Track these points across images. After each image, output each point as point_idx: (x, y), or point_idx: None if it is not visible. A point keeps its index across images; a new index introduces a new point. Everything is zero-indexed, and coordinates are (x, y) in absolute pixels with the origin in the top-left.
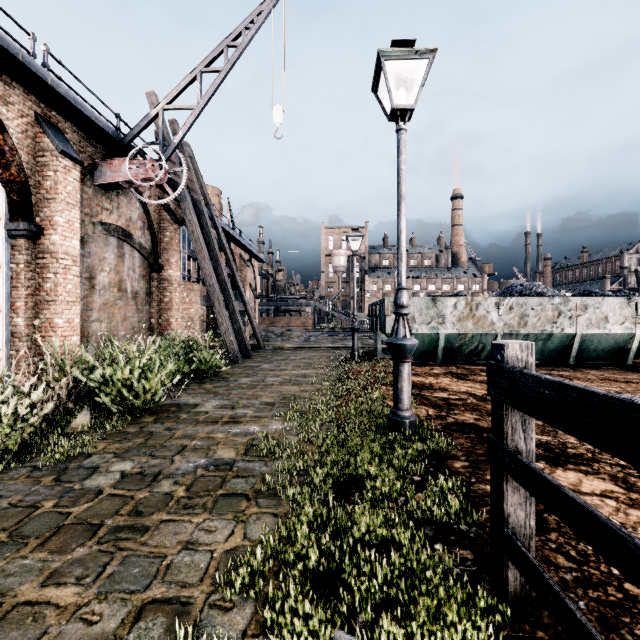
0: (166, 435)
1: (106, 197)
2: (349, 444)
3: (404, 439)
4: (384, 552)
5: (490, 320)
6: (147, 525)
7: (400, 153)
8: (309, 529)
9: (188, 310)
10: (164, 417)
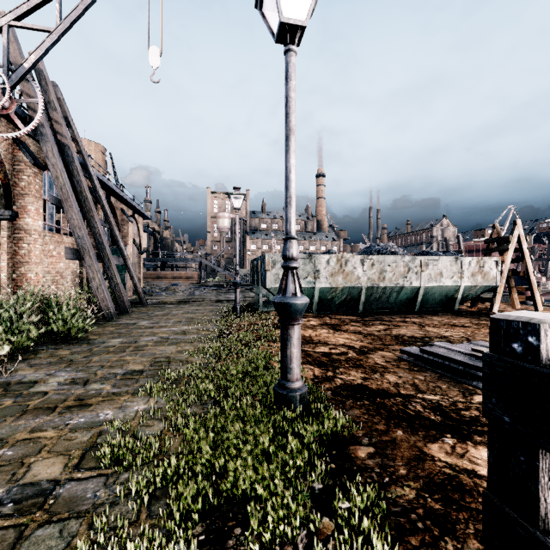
0: None
1: None
2: (228, 433)
3: (294, 416)
4: None
5: (356, 275)
6: None
7: (289, 78)
8: None
9: (56, 264)
10: None
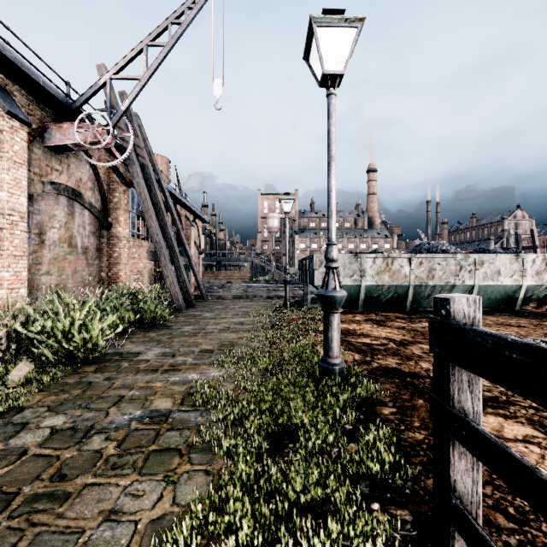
0: (105, 385)
1: (56, 158)
2: (283, 392)
3: (334, 385)
4: (320, 515)
5: (403, 273)
6: (69, 491)
7: (330, 116)
8: (242, 488)
9: (137, 264)
10: (105, 366)
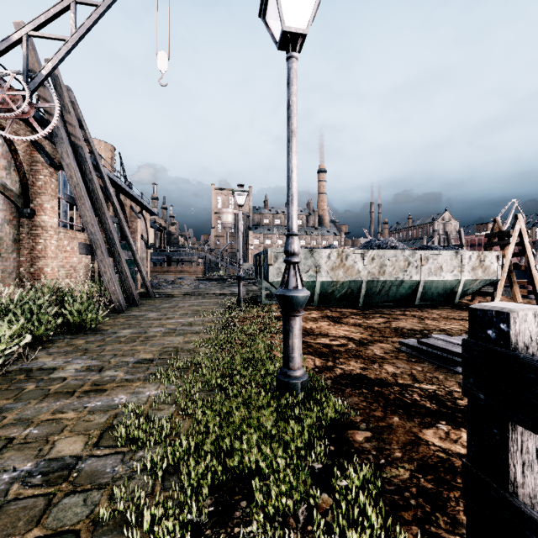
0: None
1: None
2: (234, 416)
3: (296, 403)
4: None
5: (357, 269)
6: None
7: (291, 83)
8: None
9: (69, 259)
10: (1, 391)
